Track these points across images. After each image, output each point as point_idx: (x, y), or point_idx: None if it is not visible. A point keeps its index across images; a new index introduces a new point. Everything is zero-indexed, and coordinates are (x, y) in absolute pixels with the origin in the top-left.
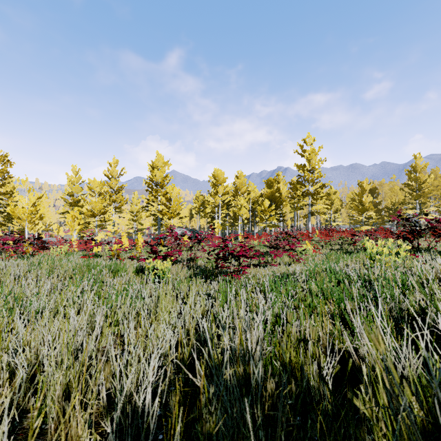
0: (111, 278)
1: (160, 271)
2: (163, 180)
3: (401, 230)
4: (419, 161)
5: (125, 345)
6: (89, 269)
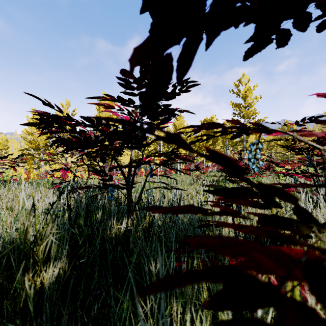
0: None
1: None
2: None
3: None
4: None
5: None
6: None
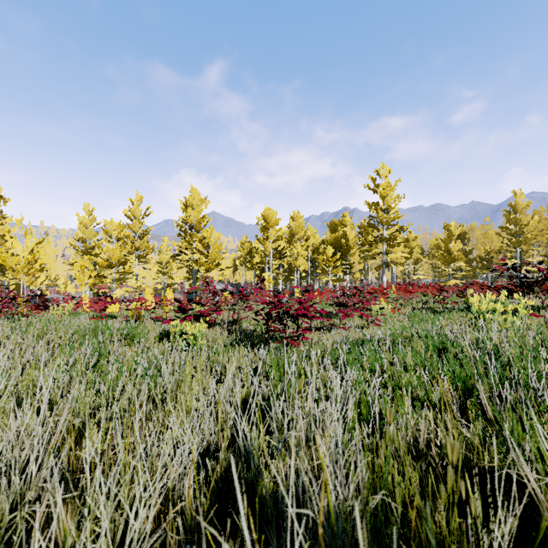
0: (123, 345)
1: (190, 337)
2: (199, 222)
3: (505, 283)
4: (520, 199)
5: (105, 464)
6: (94, 334)
